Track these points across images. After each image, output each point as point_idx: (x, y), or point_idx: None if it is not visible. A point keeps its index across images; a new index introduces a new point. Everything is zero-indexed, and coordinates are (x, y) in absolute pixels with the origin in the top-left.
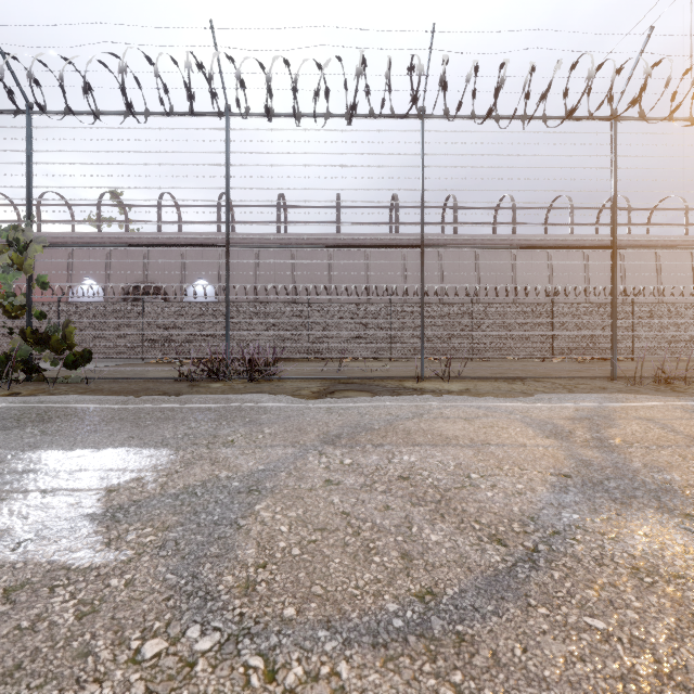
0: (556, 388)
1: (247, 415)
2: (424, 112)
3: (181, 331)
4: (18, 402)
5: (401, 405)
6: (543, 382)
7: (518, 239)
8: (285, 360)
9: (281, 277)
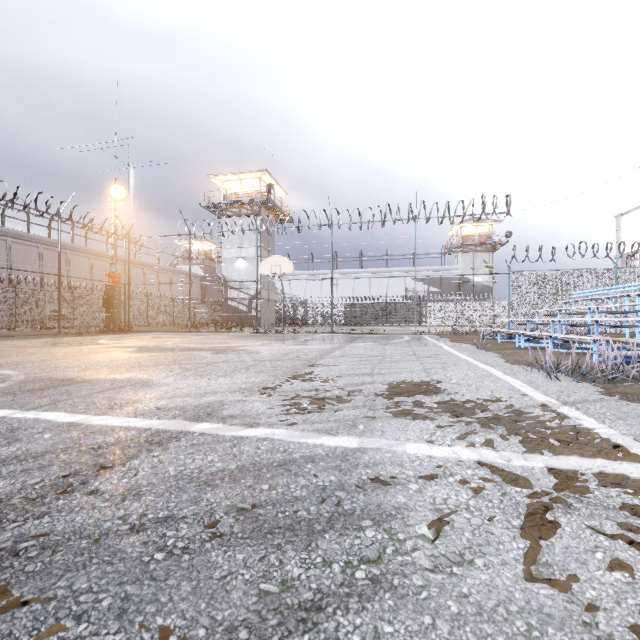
0: (34, 338)
1: None
2: None
3: None
4: None
5: None
6: (25, 337)
7: None
8: None
9: None
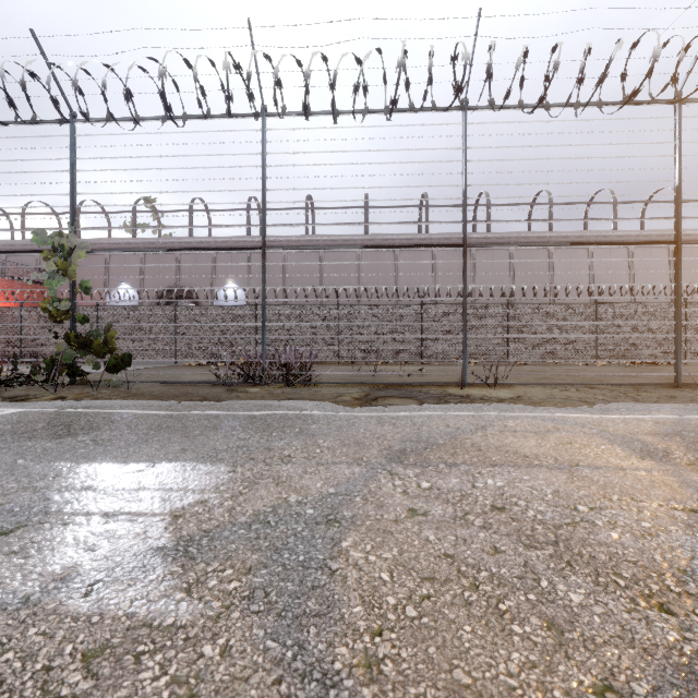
0: (618, 396)
1: (296, 425)
2: (467, 103)
3: (213, 334)
4: (66, 407)
5: (456, 414)
6: (599, 389)
7: (556, 236)
8: (314, 363)
9: (309, 279)
